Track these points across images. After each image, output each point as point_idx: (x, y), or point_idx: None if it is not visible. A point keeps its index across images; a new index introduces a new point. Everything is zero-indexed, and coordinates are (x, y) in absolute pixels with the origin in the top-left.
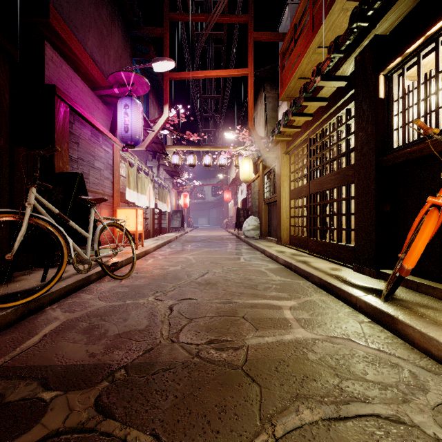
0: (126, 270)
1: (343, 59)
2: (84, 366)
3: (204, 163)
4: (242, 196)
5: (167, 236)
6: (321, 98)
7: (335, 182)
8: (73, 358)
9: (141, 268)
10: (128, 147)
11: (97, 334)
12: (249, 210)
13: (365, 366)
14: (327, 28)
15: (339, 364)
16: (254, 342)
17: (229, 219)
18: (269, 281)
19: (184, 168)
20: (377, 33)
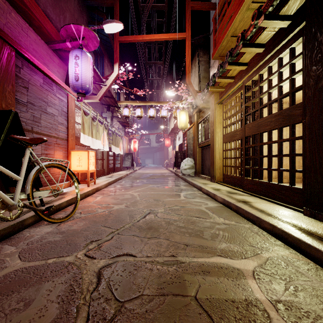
0: (72, 209)
1: None
2: None
3: (149, 115)
4: (179, 142)
5: (119, 174)
6: (259, 44)
7: (276, 123)
8: None
9: (87, 206)
10: (79, 95)
11: None
12: (185, 153)
13: None
14: None
15: None
16: None
17: (169, 160)
18: (214, 225)
19: (134, 121)
20: None
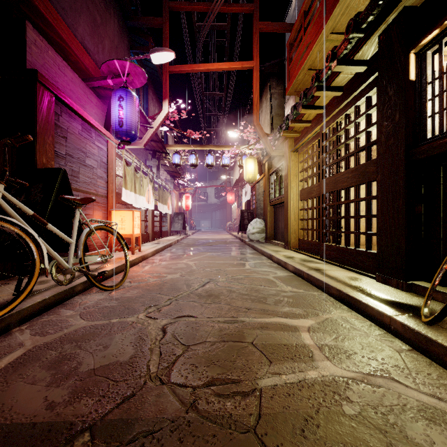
0: (119, 278)
1: (364, 39)
2: (35, 426)
3: (206, 163)
4: (246, 198)
5: (168, 239)
6: (335, 87)
7: (353, 180)
8: (24, 412)
9: (136, 276)
10: (123, 143)
11: (65, 370)
12: (254, 212)
13: (426, 427)
14: (342, 11)
15: (389, 424)
16: (268, 383)
17: (233, 222)
18: (279, 292)
19: (186, 169)
20: (407, 4)
